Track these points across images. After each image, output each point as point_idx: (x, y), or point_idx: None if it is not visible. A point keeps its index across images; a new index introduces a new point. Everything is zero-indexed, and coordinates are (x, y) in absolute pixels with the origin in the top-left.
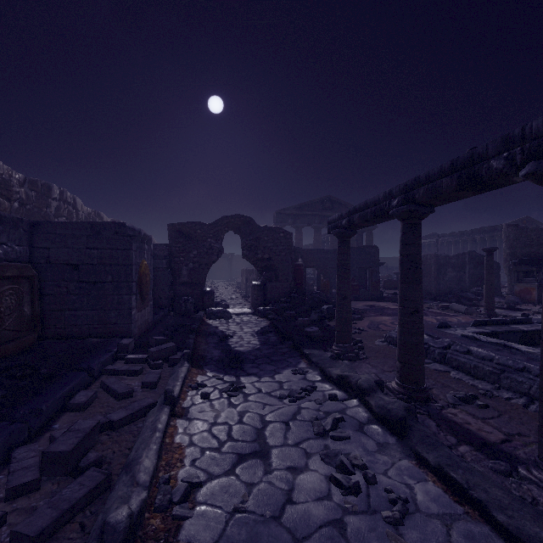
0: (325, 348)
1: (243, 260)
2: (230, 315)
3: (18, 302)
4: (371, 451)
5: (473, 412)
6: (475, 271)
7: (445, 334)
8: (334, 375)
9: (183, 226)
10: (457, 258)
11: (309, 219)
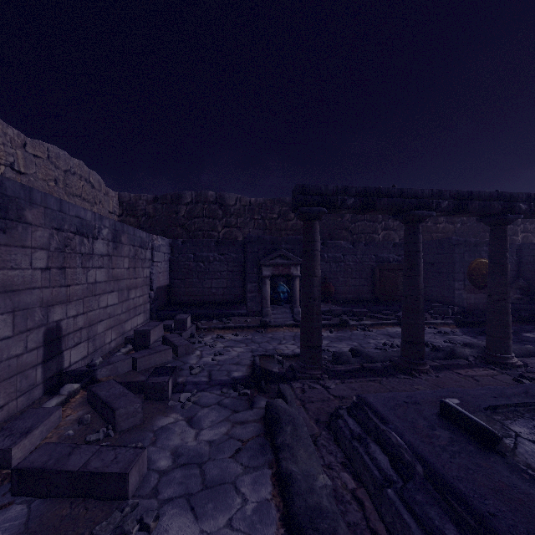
0: None
1: None
2: None
3: None
4: None
5: (499, 376)
6: None
7: None
8: None
9: None
10: None
11: None
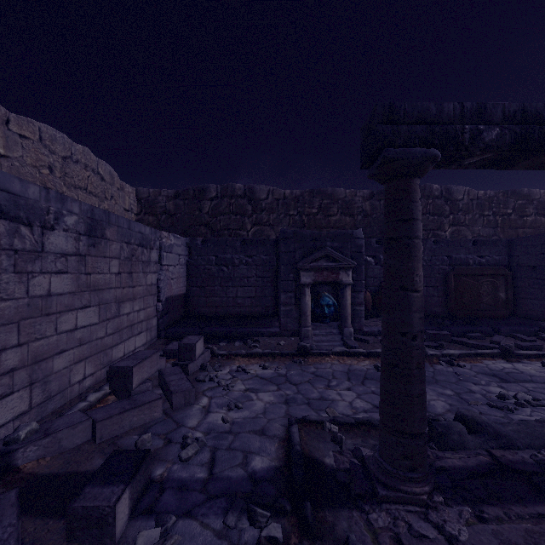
0: None
1: None
2: None
3: (493, 289)
4: None
5: None
6: None
7: None
8: None
9: None
10: None
11: None
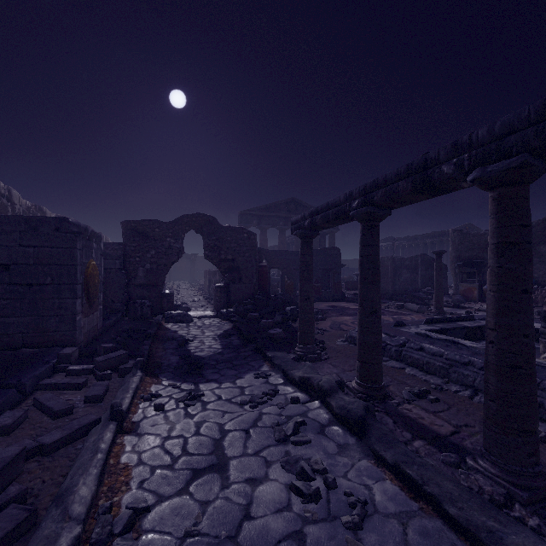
0: (288, 349)
1: (206, 261)
2: (191, 318)
3: None
4: (331, 454)
5: (426, 407)
6: (426, 273)
7: (401, 332)
8: (297, 377)
9: (139, 223)
10: (411, 260)
11: (274, 220)
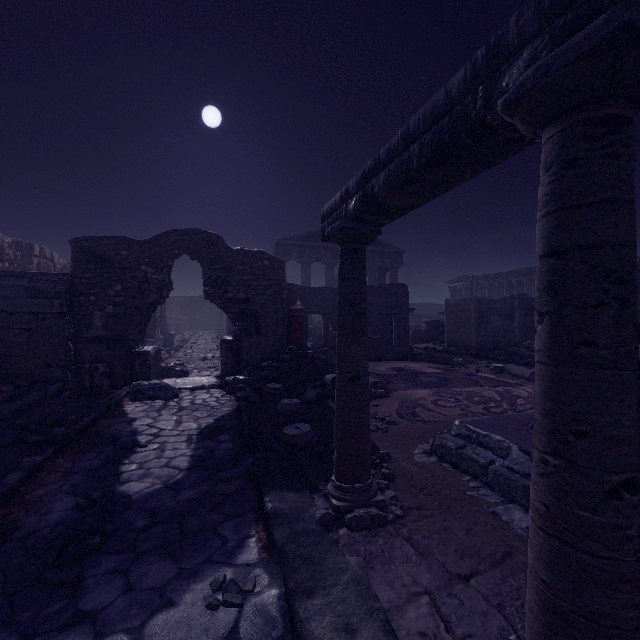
0: (316, 478)
1: None
2: (173, 392)
3: None
4: None
5: None
6: (526, 320)
7: None
8: None
9: (95, 242)
10: (504, 302)
11: (319, 252)
